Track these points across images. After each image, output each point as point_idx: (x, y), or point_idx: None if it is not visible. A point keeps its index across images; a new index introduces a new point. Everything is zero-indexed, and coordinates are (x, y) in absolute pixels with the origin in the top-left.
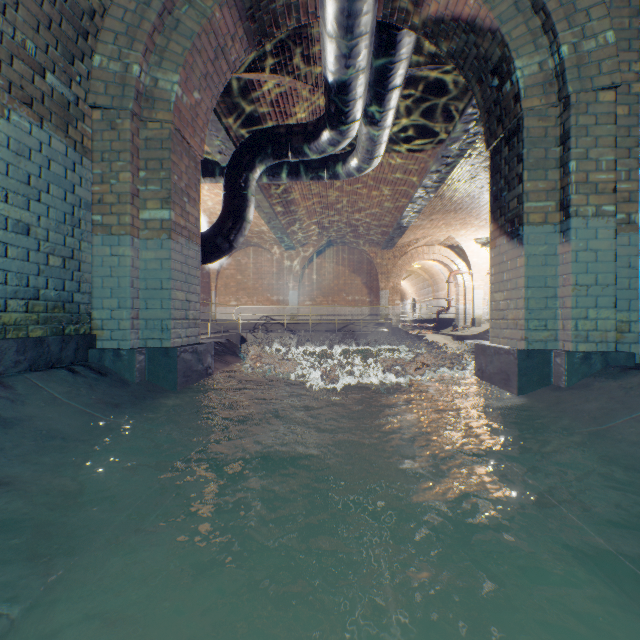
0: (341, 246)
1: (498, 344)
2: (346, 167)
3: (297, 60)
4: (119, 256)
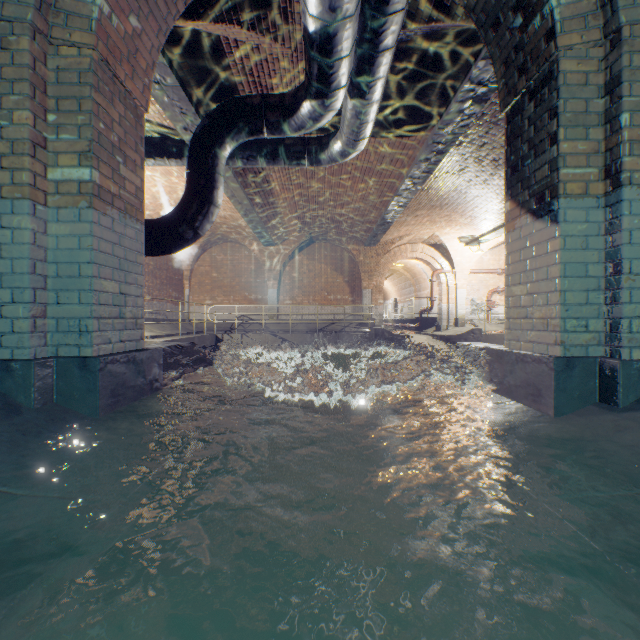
0: (322, 243)
1: (518, 349)
2: (329, 151)
3: (272, 13)
4: (13, 229)
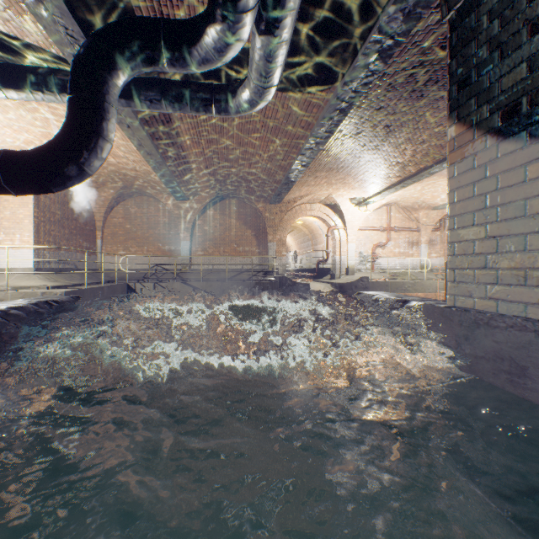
0: (232, 200)
1: (471, 307)
2: (236, 99)
3: None
4: None
